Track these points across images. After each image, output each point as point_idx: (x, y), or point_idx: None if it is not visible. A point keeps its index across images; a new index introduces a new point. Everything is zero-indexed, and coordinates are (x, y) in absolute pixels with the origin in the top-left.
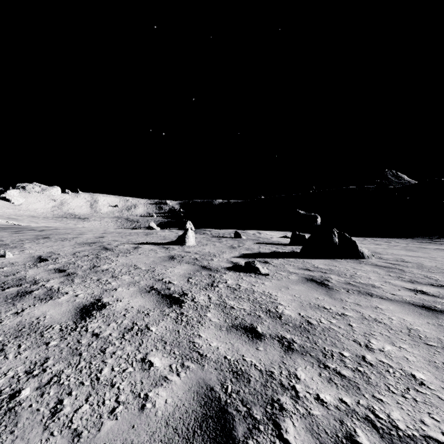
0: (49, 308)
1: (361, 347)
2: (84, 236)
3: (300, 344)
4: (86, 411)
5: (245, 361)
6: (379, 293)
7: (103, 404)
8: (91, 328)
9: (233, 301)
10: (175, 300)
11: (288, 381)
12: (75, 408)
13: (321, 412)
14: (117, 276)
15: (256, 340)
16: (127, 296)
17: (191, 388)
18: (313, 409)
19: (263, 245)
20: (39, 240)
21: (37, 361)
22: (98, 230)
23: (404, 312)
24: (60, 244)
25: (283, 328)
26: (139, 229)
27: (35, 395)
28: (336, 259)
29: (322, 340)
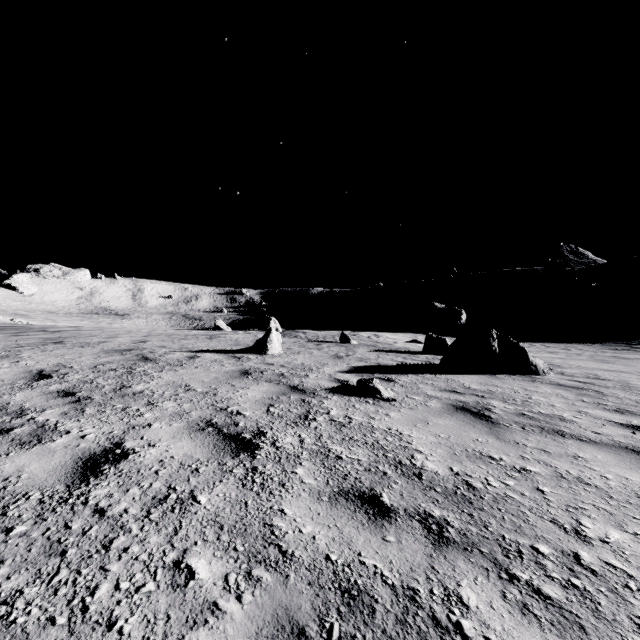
0: (31, 459)
1: (568, 534)
2: (117, 341)
3: (459, 529)
4: None
5: (364, 567)
6: (573, 430)
7: None
8: (94, 498)
9: (340, 446)
10: (245, 443)
11: (446, 613)
12: None
13: None
14: (156, 403)
15: (381, 522)
16: (167, 437)
17: (262, 630)
18: None
19: (384, 353)
20: (46, 346)
21: None
22: (140, 331)
23: (623, 465)
24: (77, 352)
25: (426, 496)
26: (201, 331)
27: None
28: (495, 375)
29: (498, 521)
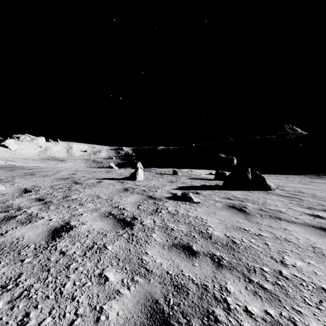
0: (28, 230)
1: (277, 263)
2: (61, 173)
3: (227, 260)
4: (48, 324)
5: (184, 276)
6: (285, 217)
7: (63, 317)
8: (59, 247)
9: (173, 224)
10: (128, 223)
11: (220, 294)
12: (39, 321)
13: (250, 324)
14: (83, 204)
15: (192, 257)
16: (90, 220)
17: (139, 301)
18: (243, 321)
19: (195, 180)
20: (26, 176)
21: (12, 276)
22: (72, 169)
23: (307, 233)
24: (42, 179)
25: (213, 246)
26: (102, 168)
27: (6, 308)
28: (249, 191)
29: (246, 257)
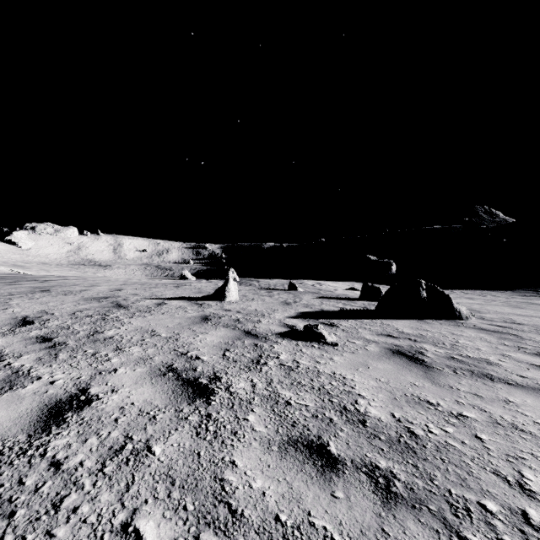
0: None
1: (512, 488)
2: (96, 289)
3: (405, 482)
4: None
5: (314, 529)
6: (500, 374)
7: None
8: (52, 449)
9: (289, 391)
10: (202, 389)
11: None
12: None
13: None
14: (123, 348)
15: (329, 475)
16: (130, 383)
17: None
18: None
19: (326, 300)
20: (34, 294)
21: None
22: (117, 281)
23: None
24: (60, 300)
25: (371, 445)
26: (170, 280)
27: None
28: (424, 320)
29: (442, 473)
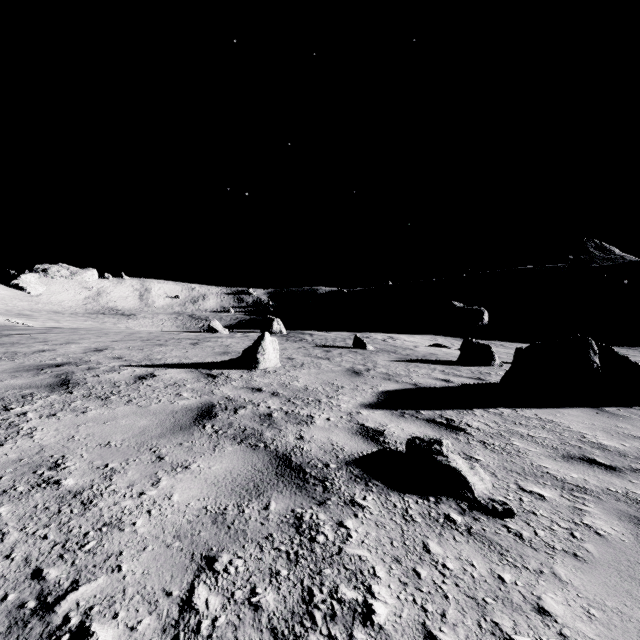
0: None
1: None
2: (65, 349)
3: None
4: None
5: None
6: None
7: None
8: None
9: None
10: None
11: None
12: None
13: None
14: None
15: None
16: None
17: None
18: None
19: (413, 364)
20: None
21: None
22: (117, 335)
23: None
24: None
25: None
26: (193, 333)
27: None
28: (605, 409)
29: None
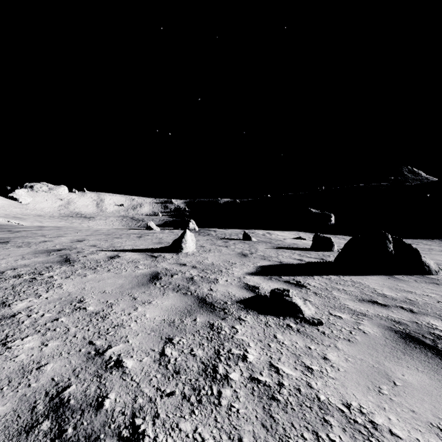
0: None
1: None
2: (58, 240)
3: None
4: None
5: None
6: None
7: None
8: None
9: None
10: None
11: None
12: None
13: None
14: (12, 340)
15: None
16: None
17: None
18: None
19: (281, 250)
20: None
21: None
22: (87, 231)
23: None
24: (7, 253)
25: None
26: (136, 230)
27: None
28: (394, 276)
29: None
